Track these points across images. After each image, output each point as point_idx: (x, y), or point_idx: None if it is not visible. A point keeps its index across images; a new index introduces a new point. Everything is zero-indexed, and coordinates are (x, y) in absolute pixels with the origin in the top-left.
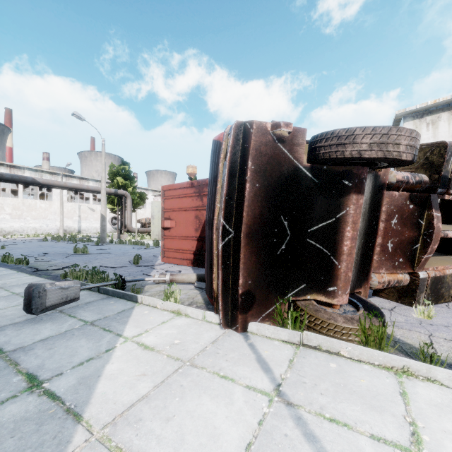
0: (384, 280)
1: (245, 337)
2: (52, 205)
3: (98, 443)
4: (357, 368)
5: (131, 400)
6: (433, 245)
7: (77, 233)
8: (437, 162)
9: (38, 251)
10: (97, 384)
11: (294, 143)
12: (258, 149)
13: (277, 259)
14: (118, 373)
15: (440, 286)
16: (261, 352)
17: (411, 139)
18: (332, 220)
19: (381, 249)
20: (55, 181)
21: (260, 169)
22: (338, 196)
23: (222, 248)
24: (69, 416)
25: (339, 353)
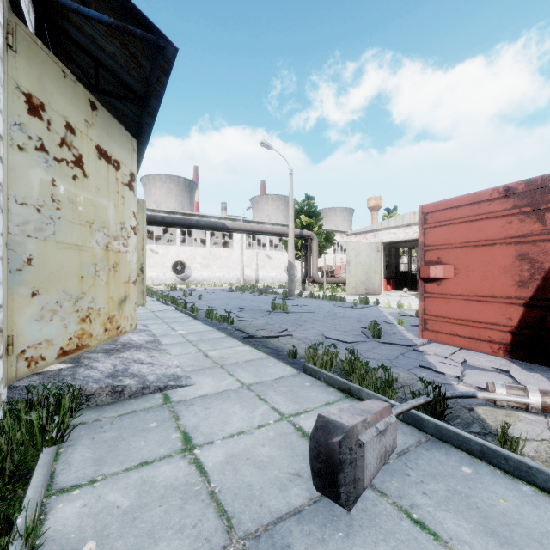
0: None
1: None
2: (233, 254)
3: None
4: None
5: None
6: None
7: (255, 283)
8: None
9: (232, 304)
10: None
11: None
12: None
13: None
14: None
15: None
16: None
17: None
18: None
19: None
20: (242, 225)
21: None
22: None
23: None
24: None
25: None
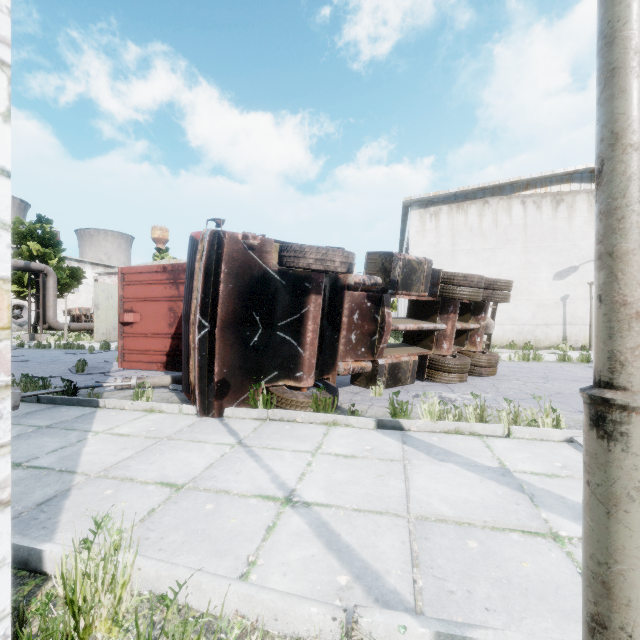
0: (349, 367)
1: (220, 420)
2: None
3: (97, 478)
4: (304, 426)
5: (117, 460)
6: (386, 336)
7: None
8: (388, 268)
9: None
10: (80, 458)
11: (264, 251)
12: (230, 255)
13: (250, 350)
14: (98, 451)
15: (397, 371)
16: (233, 427)
17: (344, 258)
18: (298, 316)
19: (346, 341)
20: None
21: (233, 272)
22: (302, 296)
23: (199, 341)
24: (64, 473)
25: (296, 420)
